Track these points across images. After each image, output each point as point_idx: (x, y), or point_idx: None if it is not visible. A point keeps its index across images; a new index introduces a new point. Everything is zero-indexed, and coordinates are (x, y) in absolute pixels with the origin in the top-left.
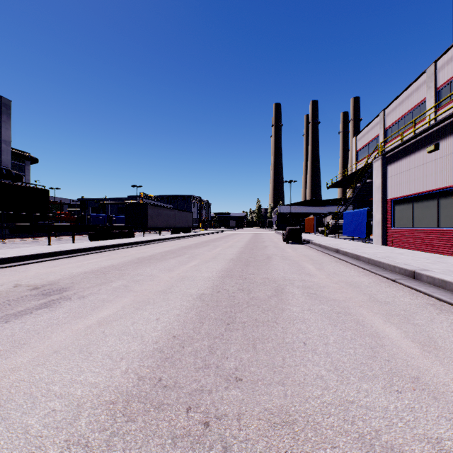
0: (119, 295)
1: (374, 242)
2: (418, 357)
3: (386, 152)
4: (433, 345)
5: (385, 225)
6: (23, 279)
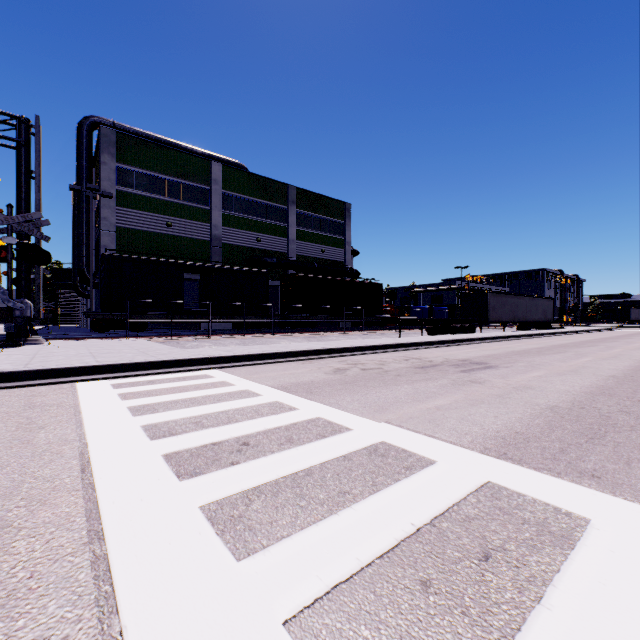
0: (533, 369)
1: None
2: None
3: None
4: None
5: None
6: (442, 356)
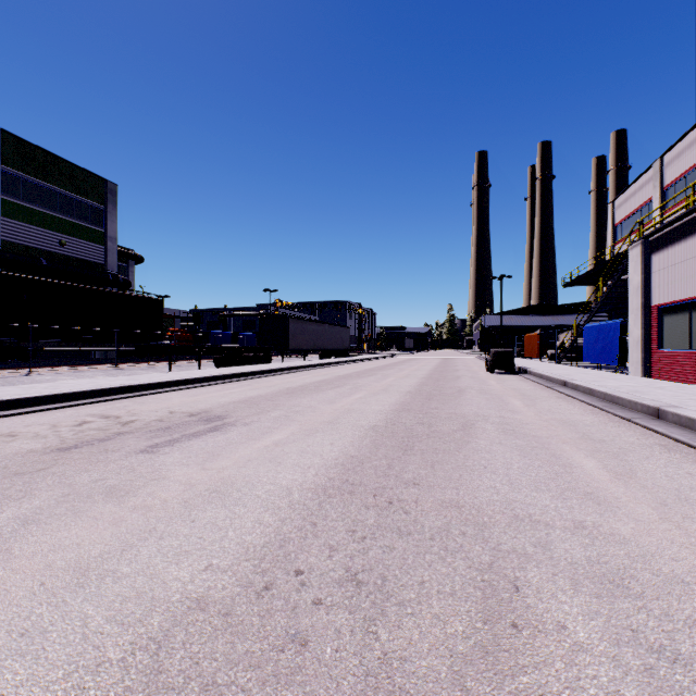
0: (284, 424)
1: (630, 372)
2: (604, 482)
3: (649, 234)
4: (629, 475)
5: (648, 346)
6: (173, 407)
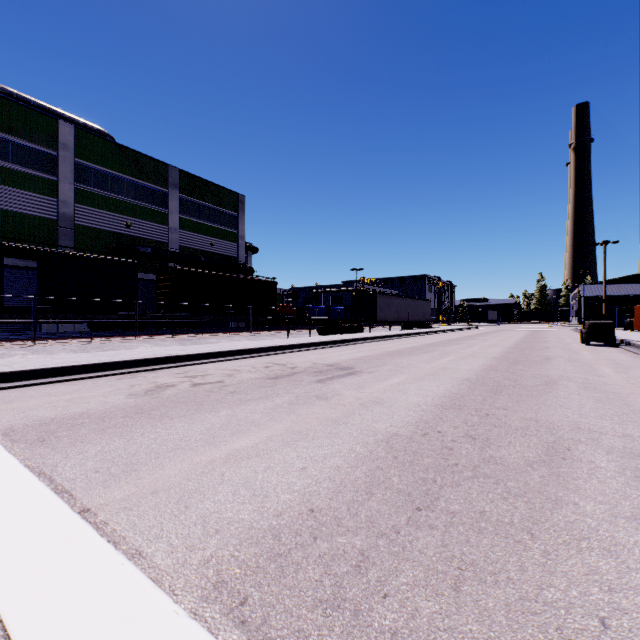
0: (396, 373)
1: None
2: None
3: None
4: None
5: None
6: (312, 360)
